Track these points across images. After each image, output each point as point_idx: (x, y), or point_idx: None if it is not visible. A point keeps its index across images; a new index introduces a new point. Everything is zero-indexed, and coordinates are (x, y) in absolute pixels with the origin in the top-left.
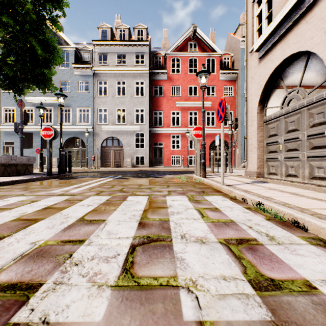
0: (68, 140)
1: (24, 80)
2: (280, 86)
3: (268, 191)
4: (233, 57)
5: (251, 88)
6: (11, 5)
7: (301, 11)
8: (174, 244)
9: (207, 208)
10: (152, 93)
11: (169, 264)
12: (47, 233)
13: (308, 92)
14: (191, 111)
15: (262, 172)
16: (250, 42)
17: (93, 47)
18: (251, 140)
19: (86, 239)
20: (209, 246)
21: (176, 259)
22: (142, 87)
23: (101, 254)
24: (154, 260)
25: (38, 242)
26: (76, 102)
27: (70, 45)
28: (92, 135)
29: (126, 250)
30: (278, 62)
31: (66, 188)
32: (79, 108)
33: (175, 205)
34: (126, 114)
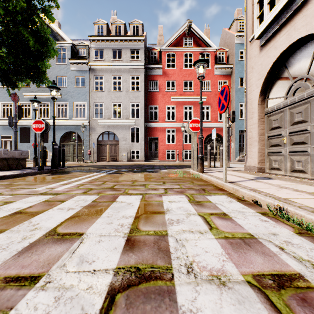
0: (64, 135)
1: (18, 73)
2: (284, 75)
3: (280, 190)
4: (228, 52)
5: (251, 79)
6: None
7: None
8: (178, 287)
9: (213, 213)
10: (147, 88)
11: None
12: None
13: None
14: (186, 105)
15: (263, 167)
16: (250, 30)
17: (90, 43)
18: (251, 133)
19: (43, 274)
20: (234, 293)
21: None
22: (138, 82)
23: None
24: None
25: None
26: (72, 97)
27: (67, 40)
28: (88, 129)
29: (98, 303)
30: (283, 48)
31: (53, 185)
32: (76, 103)
33: (173, 209)
34: (122, 108)
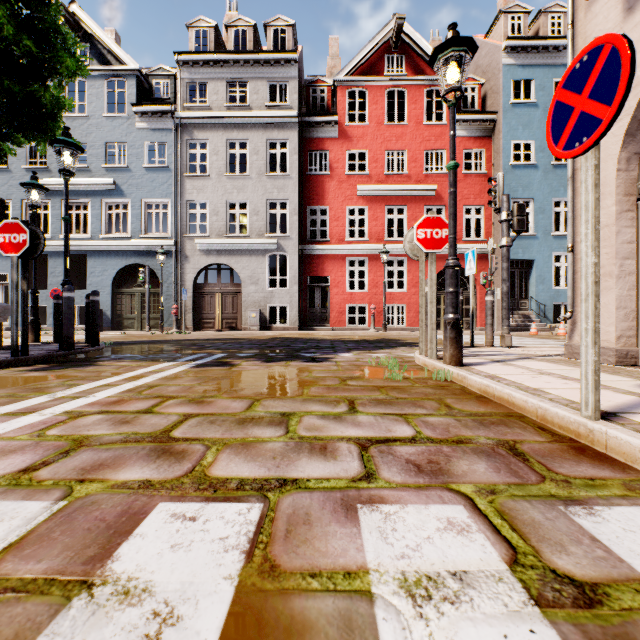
0: (122, 272)
1: None
2: None
3: None
4: (484, 87)
5: None
6: None
7: None
8: None
9: None
10: (305, 167)
11: None
12: None
13: None
14: (392, 206)
15: (634, 349)
16: None
17: (178, 68)
18: None
19: None
20: None
21: None
22: (285, 159)
23: None
24: None
25: None
26: (139, 188)
27: (127, 63)
28: (174, 259)
29: None
30: None
31: None
32: (147, 201)
33: None
34: (248, 213)
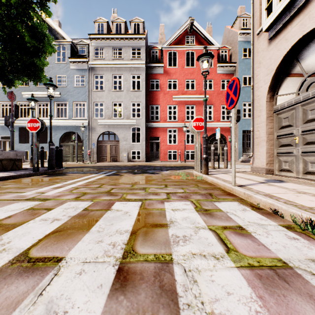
0: (64, 135)
1: (14, 70)
2: (295, 69)
3: (299, 196)
4: (231, 51)
5: (259, 75)
6: None
7: None
8: None
9: (227, 226)
10: (149, 87)
11: None
12: None
13: None
14: (188, 105)
15: (272, 168)
16: (257, 22)
17: (90, 41)
18: (259, 132)
19: None
20: None
21: None
22: (139, 82)
23: None
24: None
25: None
26: (72, 97)
27: (66, 39)
28: (88, 129)
29: None
30: (295, 40)
31: (44, 189)
32: (75, 102)
33: (178, 220)
34: (122, 108)
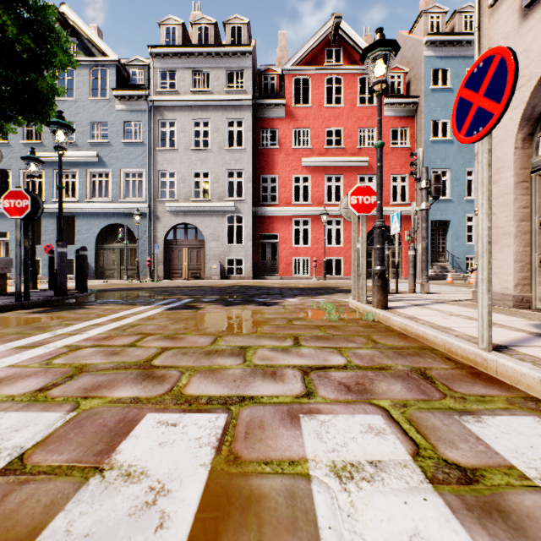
0: (104, 230)
1: None
2: None
3: None
4: (408, 75)
5: None
6: None
7: None
8: None
9: None
10: (258, 142)
11: None
12: None
13: None
14: (331, 175)
15: (528, 295)
16: None
17: (151, 59)
18: (495, 217)
19: None
20: None
21: None
22: (241, 135)
23: None
24: None
25: None
26: (119, 160)
27: (108, 55)
28: (148, 220)
29: None
30: None
31: None
32: (125, 170)
33: None
34: (210, 181)
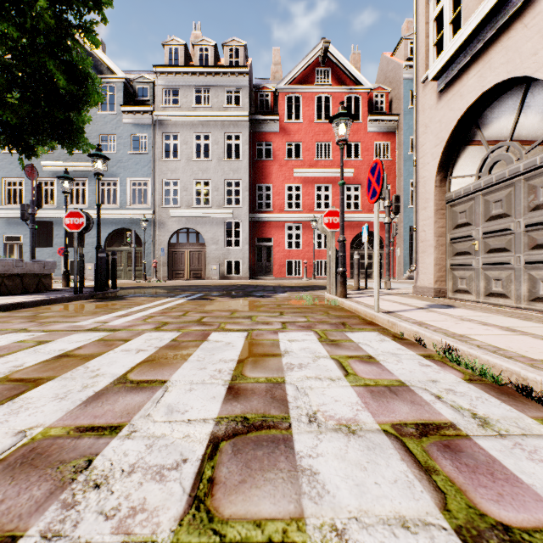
0: (112, 234)
1: (37, 131)
2: (475, 139)
3: (459, 323)
4: (391, 94)
5: (425, 144)
6: (12, 2)
7: (516, 7)
8: (296, 435)
9: (353, 356)
10: (254, 154)
11: (286, 486)
12: (51, 410)
13: (527, 150)
14: (320, 184)
15: (444, 288)
16: (422, 64)
17: (156, 77)
18: (425, 233)
19: (124, 424)
20: (364, 440)
21: (300, 473)
22: (238, 144)
23: (150, 460)
24: (256, 474)
25: (31, 430)
26: (126, 170)
27: (116, 73)
28: (153, 225)
29: (200, 450)
30: (472, 97)
31: (104, 317)
32: (132, 179)
33: (295, 350)
34: (211, 189)
